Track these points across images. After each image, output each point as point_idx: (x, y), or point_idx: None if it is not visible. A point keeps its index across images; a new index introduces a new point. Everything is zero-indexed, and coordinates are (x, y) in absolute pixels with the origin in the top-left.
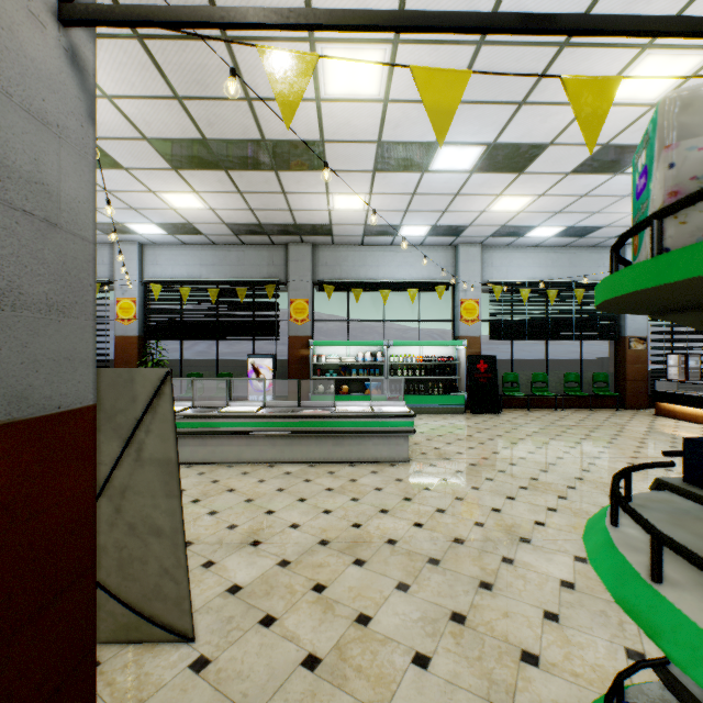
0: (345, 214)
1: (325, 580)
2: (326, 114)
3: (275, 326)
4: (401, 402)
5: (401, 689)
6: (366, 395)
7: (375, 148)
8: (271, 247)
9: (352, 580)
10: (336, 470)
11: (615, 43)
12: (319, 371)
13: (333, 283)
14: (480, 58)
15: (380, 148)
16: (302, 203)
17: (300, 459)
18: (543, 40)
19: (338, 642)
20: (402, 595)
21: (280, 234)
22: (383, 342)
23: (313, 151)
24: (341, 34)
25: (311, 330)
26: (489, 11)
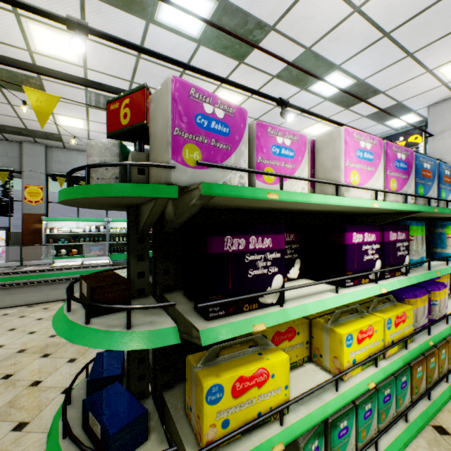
0: (71, 129)
1: (14, 371)
2: (40, 62)
3: (9, 205)
4: (106, 257)
5: (48, 407)
6: (91, 255)
7: (84, 93)
8: (5, 142)
9: (36, 366)
10: (51, 306)
11: (206, 80)
12: (52, 240)
13: (65, 176)
14: (141, 64)
15: (88, 94)
16: (30, 115)
17: (20, 303)
18: (172, 67)
19: (12, 399)
20: (70, 364)
21: (13, 133)
22: (105, 219)
23: (33, 82)
24: (41, 18)
25: (45, 209)
26: (139, 43)
